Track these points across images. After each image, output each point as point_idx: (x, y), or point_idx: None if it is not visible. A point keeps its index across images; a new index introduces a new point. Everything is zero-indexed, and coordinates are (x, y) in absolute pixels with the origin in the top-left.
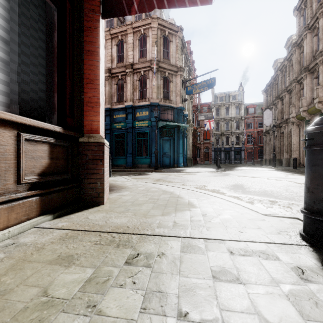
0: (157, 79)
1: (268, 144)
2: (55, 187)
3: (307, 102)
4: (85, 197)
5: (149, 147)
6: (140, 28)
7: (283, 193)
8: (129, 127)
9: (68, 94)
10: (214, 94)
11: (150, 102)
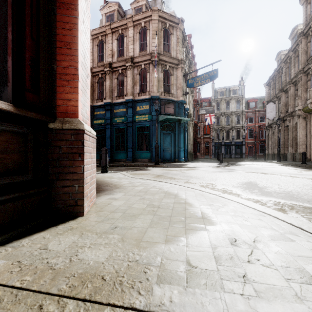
0: (157, 72)
1: (270, 138)
2: None
3: None
4: (57, 205)
5: (149, 141)
6: (140, 20)
7: None
8: (130, 121)
9: (30, 59)
10: (214, 89)
11: (150, 95)
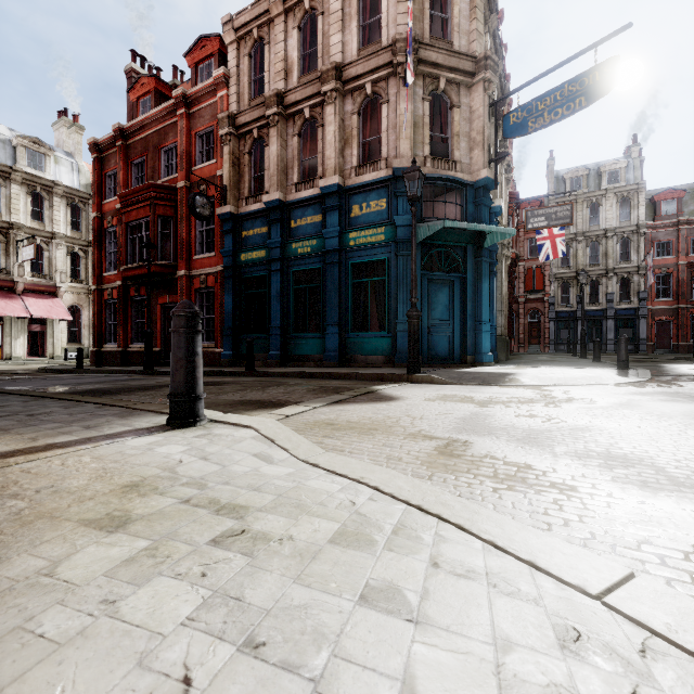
0: (412, 98)
1: None
2: None
3: None
4: None
5: (388, 305)
6: None
7: None
8: (332, 248)
9: None
10: (555, 174)
11: (391, 169)
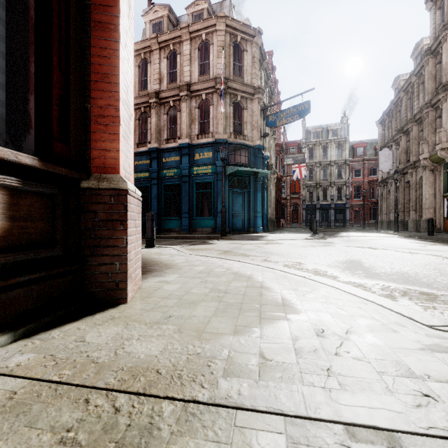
0: (224, 105)
1: (385, 198)
2: (21, 275)
3: (447, 136)
4: (92, 289)
5: (213, 204)
6: (200, 32)
7: (438, 277)
8: (185, 175)
9: (58, 98)
10: (306, 129)
11: (214, 138)
